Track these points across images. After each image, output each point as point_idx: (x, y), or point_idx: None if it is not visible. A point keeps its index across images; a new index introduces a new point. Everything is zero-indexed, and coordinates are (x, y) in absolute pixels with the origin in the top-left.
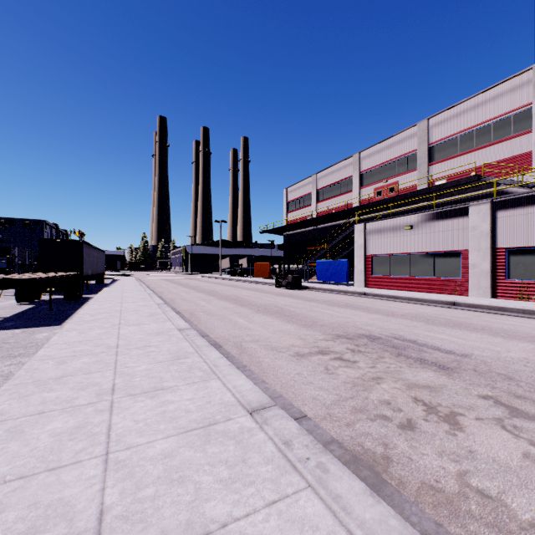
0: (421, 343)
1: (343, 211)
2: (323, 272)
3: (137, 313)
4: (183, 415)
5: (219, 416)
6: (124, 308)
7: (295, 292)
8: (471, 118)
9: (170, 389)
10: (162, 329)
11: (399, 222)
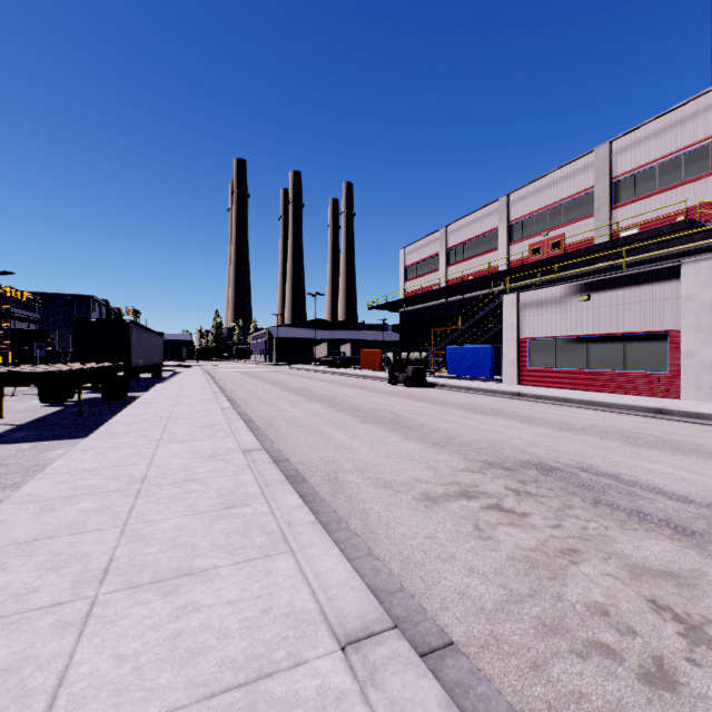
0: (629, 481)
1: (484, 278)
2: (457, 362)
3: (190, 421)
4: (212, 644)
5: (280, 653)
6: (175, 415)
7: (417, 390)
8: (676, 137)
9: (202, 576)
10: (219, 450)
11: (570, 291)
